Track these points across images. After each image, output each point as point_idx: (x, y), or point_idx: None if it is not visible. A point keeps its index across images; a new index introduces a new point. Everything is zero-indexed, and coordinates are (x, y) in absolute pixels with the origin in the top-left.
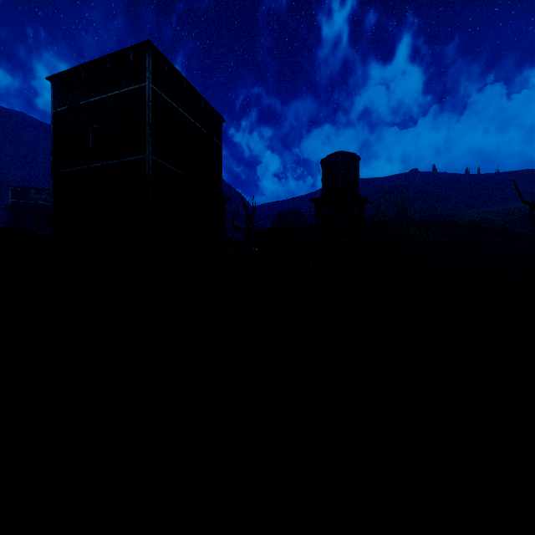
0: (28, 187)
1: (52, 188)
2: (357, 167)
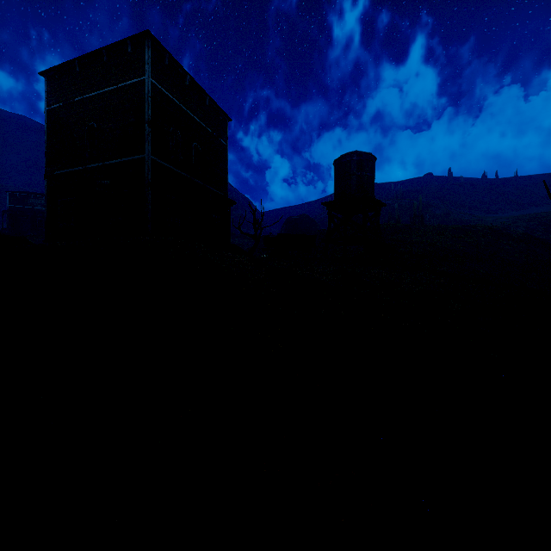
0: (27, 192)
1: (45, 191)
2: (373, 168)
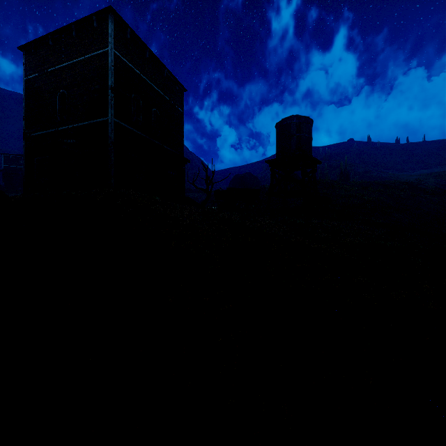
0: (19, 154)
1: (23, 151)
2: (310, 130)
